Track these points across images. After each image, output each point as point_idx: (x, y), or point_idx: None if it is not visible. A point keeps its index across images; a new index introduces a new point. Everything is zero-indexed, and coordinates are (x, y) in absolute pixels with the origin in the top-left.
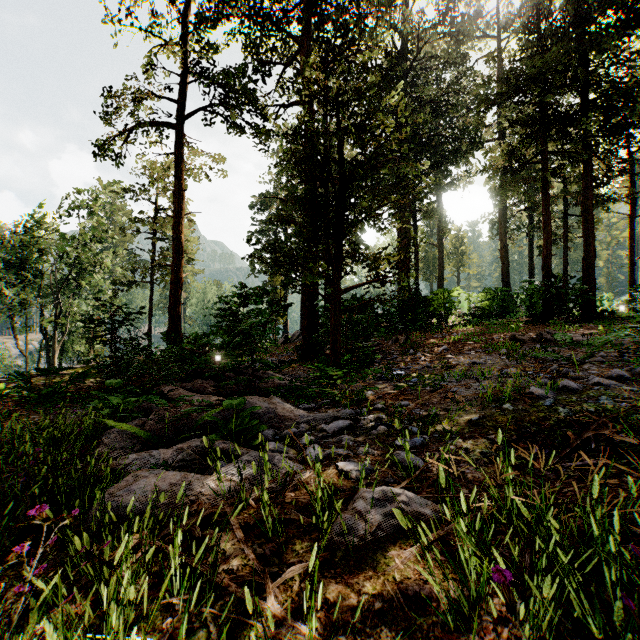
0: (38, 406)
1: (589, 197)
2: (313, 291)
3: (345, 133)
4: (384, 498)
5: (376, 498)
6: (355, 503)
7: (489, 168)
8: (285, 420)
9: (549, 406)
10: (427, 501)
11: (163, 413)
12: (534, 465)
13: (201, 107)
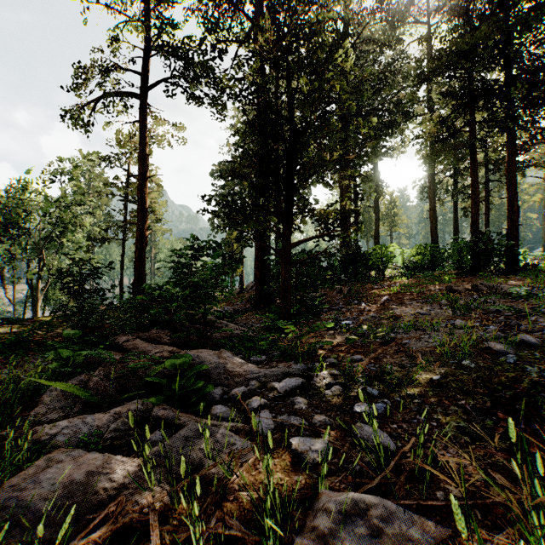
0: (0, 355)
1: (513, 162)
2: (264, 244)
3: (295, 92)
4: (355, 511)
5: (345, 511)
6: (316, 518)
7: (423, 136)
8: (234, 376)
9: (513, 364)
10: (409, 509)
11: (109, 368)
12: (528, 448)
13: (164, 80)
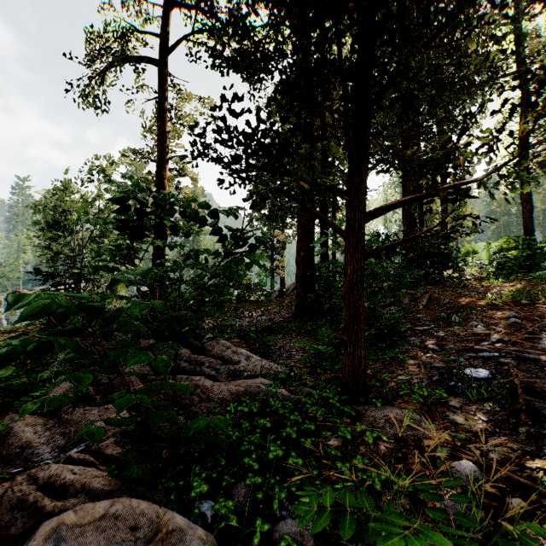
0: None
1: None
2: (310, 214)
3: None
4: None
5: None
6: None
7: (535, 78)
8: None
9: None
10: None
11: None
12: None
13: (184, 38)
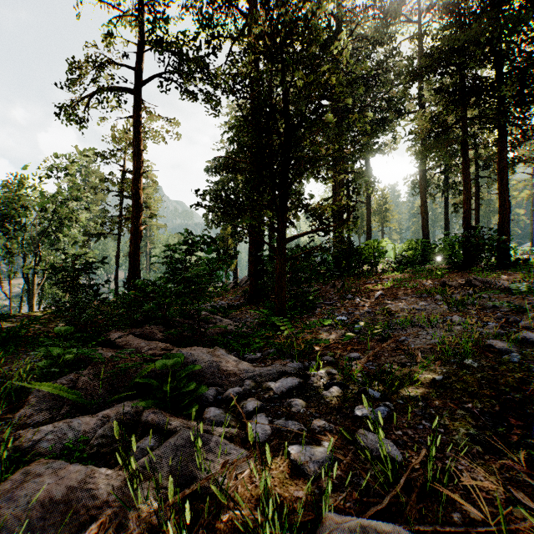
0: None
1: (504, 158)
2: (259, 239)
3: (290, 85)
4: None
5: None
6: None
7: (415, 132)
8: (229, 375)
9: (518, 363)
10: None
11: (99, 367)
12: None
13: (158, 75)
